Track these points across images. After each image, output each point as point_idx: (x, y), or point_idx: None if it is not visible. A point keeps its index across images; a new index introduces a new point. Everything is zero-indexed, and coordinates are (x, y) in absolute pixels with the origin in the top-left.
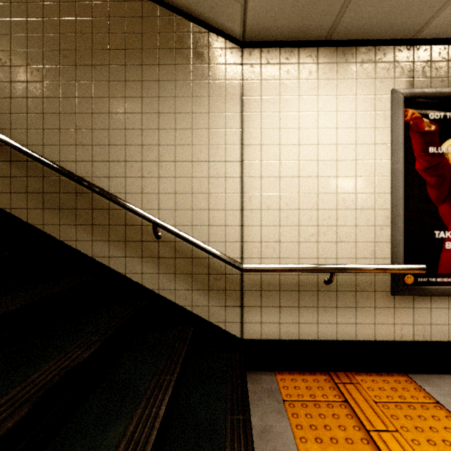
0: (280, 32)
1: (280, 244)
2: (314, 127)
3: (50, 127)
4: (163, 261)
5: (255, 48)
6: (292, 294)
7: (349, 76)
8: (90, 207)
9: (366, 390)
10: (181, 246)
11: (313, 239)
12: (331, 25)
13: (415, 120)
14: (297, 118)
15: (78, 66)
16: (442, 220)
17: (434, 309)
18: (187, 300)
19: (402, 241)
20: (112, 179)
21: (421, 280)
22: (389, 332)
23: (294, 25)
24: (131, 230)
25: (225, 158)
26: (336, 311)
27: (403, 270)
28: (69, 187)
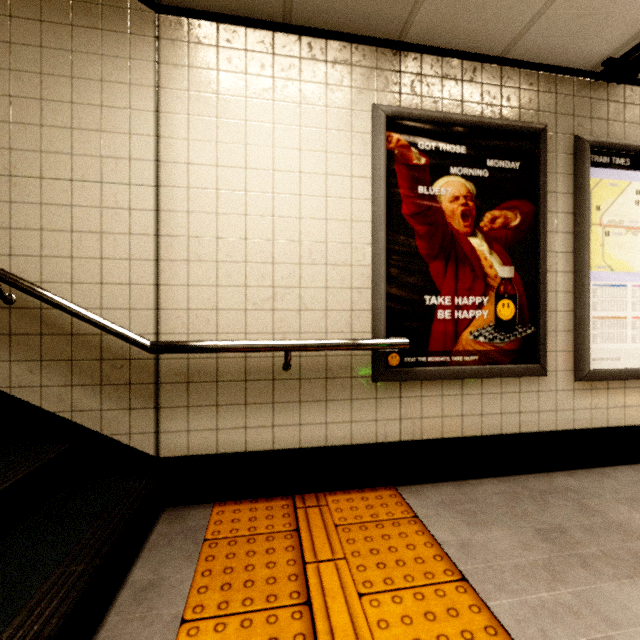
0: None
1: (218, 312)
2: (268, 146)
3: None
4: (18, 340)
5: (179, 17)
6: (236, 385)
7: (318, 79)
8: None
9: (332, 512)
10: (52, 315)
11: (267, 305)
12: None
13: (401, 148)
14: (243, 129)
15: None
16: (434, 282)
17: (425, 397)
18: (64, 402)
19: (383, 308)
20: None
21: (409, 360)
22: (370, 432)
23: None
24: None
25: (130, 180)
26: (299, 408)
27: (380, 345)
28: None
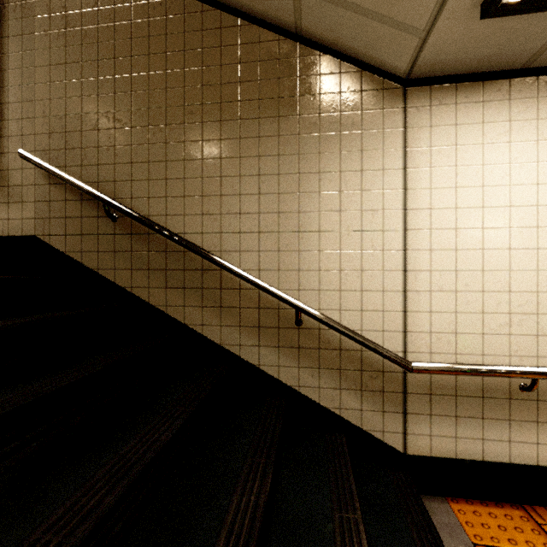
0: (461, 64)
1: (457, 335)
2: (505, 184)
3: (173, 194)
4: (304, 352)
5: (422, 86)
6: (474, 401)
7: None
8: (218, 286)
9: None
10: (326, 335)
11: (504, 330)
12: (537, 50)
13: None
14: (480, 172)
15: (205, 123)
16: None
17: None
18: (334, 401)
19: None
20: (243, 253)
21: None
22: None
23: (484, 55)
24: (266, 314)
25: (383, 227)
26: (537, 427)
27: None
28: (194, 263)
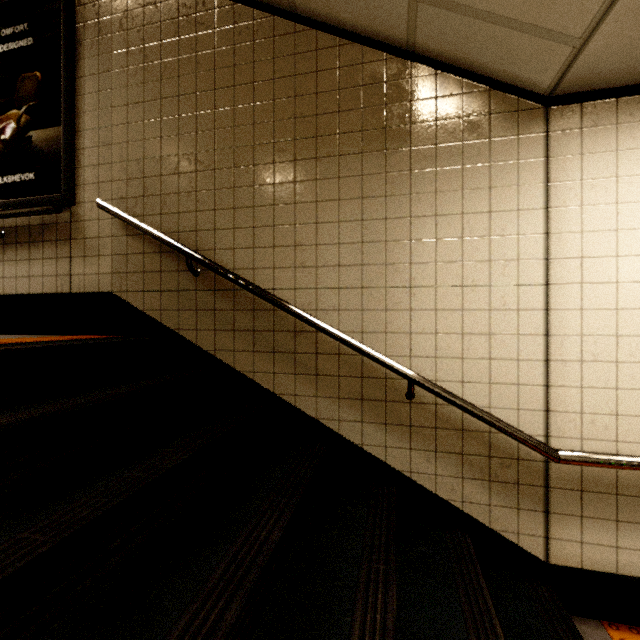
0: (625, 74)
1: (618, 418)
2: None
3: (262, 244)
4: (417, 431)
5: (571, 104)
6: None
7: None
8: (313, 351)
9: None
10: (445, 411)
11: None
12: None
13: None
14: None
15: (298, 161)
16: None
17: None
18: (455, 492)
19: None
20: (343, 312)
21: None
22: None
23: None
24: (370, 384)
25: (518, 281)
26: None
27: None
28: (286, 324)
